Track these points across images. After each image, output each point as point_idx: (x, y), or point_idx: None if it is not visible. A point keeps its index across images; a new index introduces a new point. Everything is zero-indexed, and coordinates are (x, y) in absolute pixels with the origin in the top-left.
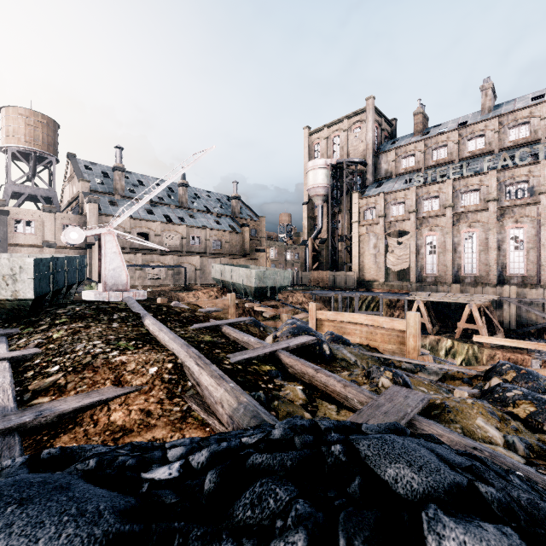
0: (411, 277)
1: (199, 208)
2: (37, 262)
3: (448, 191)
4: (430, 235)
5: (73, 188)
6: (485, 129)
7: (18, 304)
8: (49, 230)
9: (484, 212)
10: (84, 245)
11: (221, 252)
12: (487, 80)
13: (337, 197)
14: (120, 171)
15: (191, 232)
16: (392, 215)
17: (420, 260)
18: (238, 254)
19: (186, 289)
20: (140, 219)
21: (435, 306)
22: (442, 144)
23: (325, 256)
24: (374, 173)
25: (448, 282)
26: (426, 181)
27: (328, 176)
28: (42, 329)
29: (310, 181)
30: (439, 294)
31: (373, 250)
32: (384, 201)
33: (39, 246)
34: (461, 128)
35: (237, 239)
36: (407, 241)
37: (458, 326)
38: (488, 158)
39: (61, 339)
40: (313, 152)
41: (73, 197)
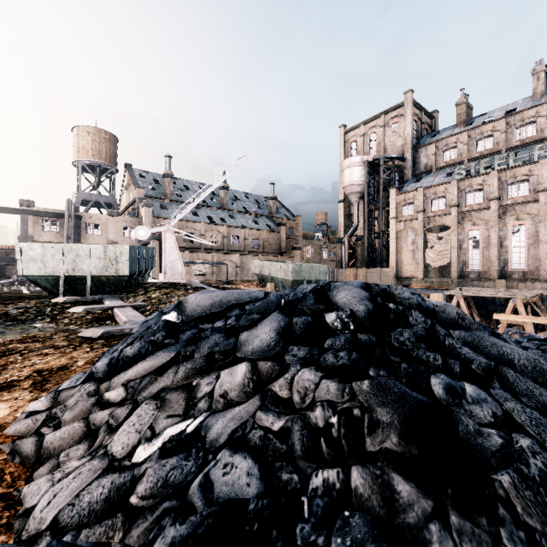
0: (452, 273)
1: (238, 209)
2: (131, 248)
3: (493, 183)
4: (473, 230)
5: (130, 194)
6: (536, 115)
7: (118, 280)
8: (112, 232)
9: (533, 204)
10: (139, 244)
11: (259, 250)
12: (539, 63)
13: (374, 194)
14: (169, 178)
15: (231, 232)
16: (431, 210)
17: (462, 256)
18: (275, 252)
19: (228, 284)
20: (186, 221)
21: (478, 303)
22: (487, 134)
23: (361, 253)
24: (413, 168)
25: (493, 278)
26: (468, 173)
27: (365, 173)
28: (141, 294)
29: (346, 179)
30: (481, 289)
31: (411, 246)
32: (423, 196)
33: None
34: (508, 116)
35: (274, 238)
36: (448, 236)
37: (501, 321)
38: (538, 146)
39: (159, 297)
40: (349, 150)
41: (130, 202)
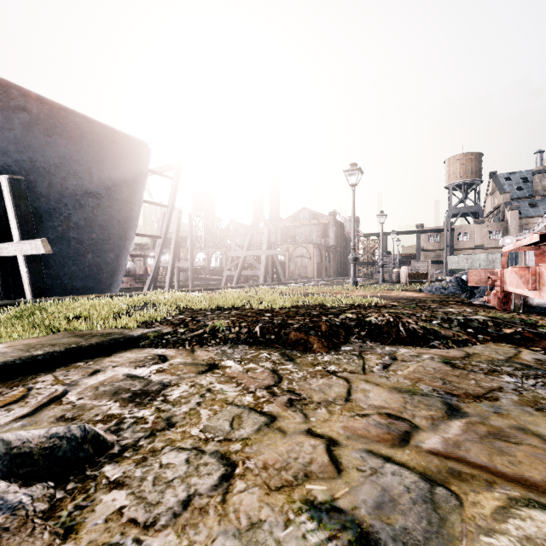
0: None
1: None
2: (501, 255)
3: None
4: None
5: (494, 200)
6: None
7: None
8: (479, 237)
9: None
10: None
11: None
12: None
13: None
14: (540, 174)
15: None
16: None
17: None
18: None
19: None
20: None
21: None
22: None
23: None
24: None
25: None
26: None
27: None
28: None
29: None
30: None
31: None
32: None
33: (472, 249)
34: None
35: None
36: None
37: None
38: None
39: None
40: None
41: (494, 207)
